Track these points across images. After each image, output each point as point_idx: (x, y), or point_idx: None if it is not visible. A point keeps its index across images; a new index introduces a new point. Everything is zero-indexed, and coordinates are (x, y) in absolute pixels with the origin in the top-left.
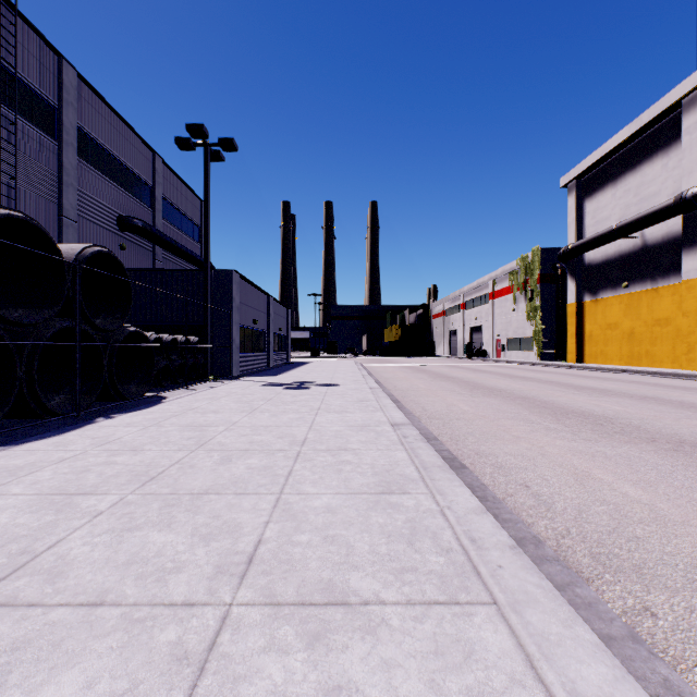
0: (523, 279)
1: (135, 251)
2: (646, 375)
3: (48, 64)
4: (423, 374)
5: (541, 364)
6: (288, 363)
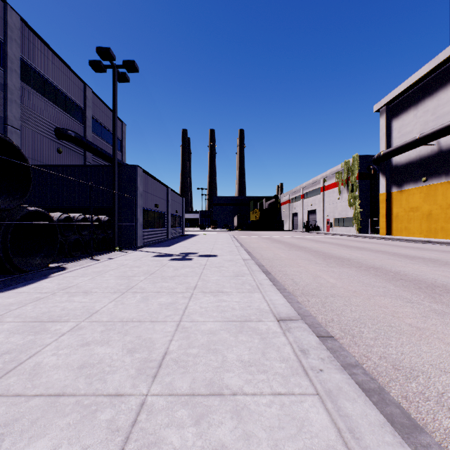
0: (346, 177)
1: (70, 154)
2: (447, 245)
3: None
4: (279, 244)
5: (361, 236)
6: (182, 235)
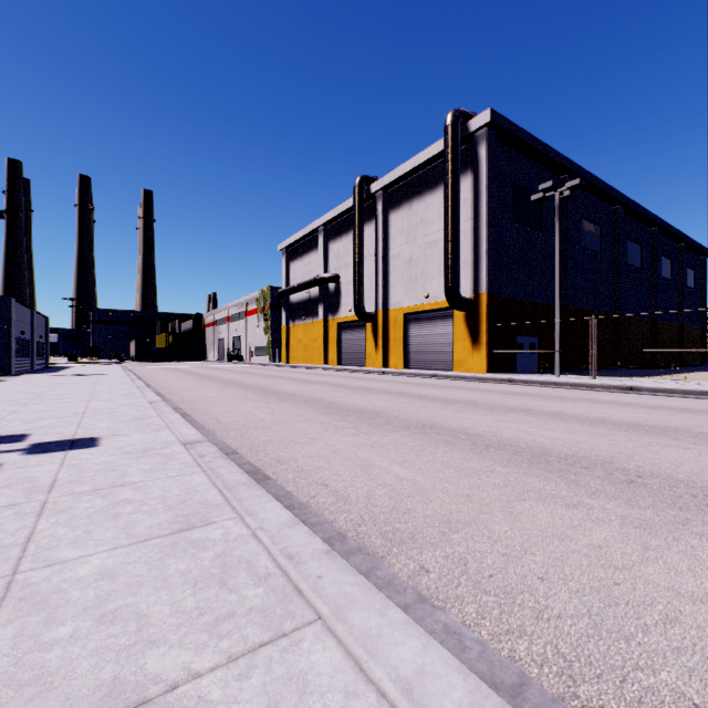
0: (262, 305)
1: None
2: (300, 368)
3: None
4: (173, 371)
5: (266, 364)
6: (48, 367)
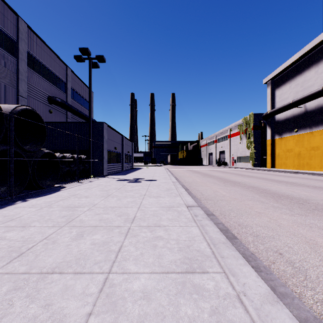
0: (245, 128)
1: (57, 113)
2: (308, 174)
3: (11, 19)
4: (198, 174)
5: (254, 169)
6: (132, 168)
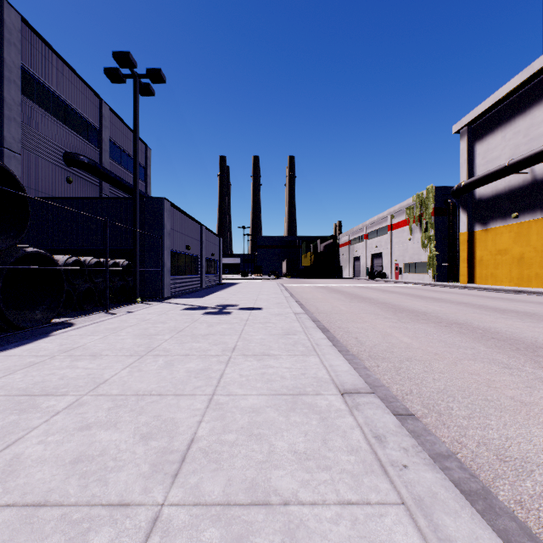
0: (418, 213)
1: (82, 184)
2: None
3: None
4: (338, 294)
5: (437, 285)
6: (219, 284)
